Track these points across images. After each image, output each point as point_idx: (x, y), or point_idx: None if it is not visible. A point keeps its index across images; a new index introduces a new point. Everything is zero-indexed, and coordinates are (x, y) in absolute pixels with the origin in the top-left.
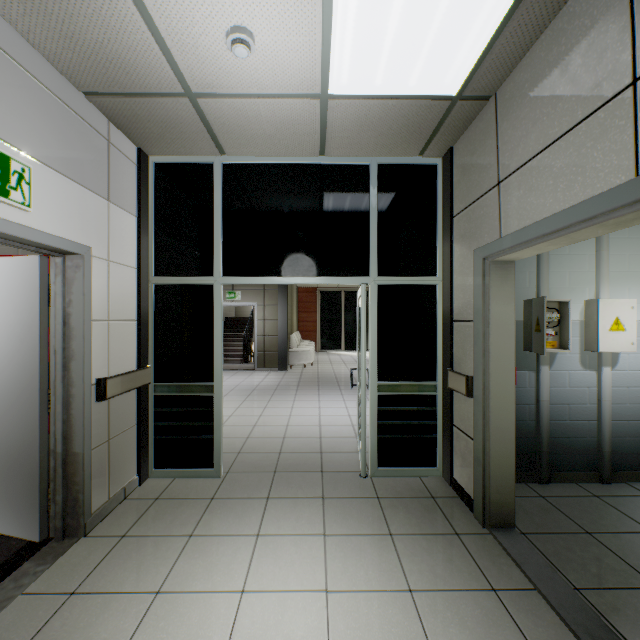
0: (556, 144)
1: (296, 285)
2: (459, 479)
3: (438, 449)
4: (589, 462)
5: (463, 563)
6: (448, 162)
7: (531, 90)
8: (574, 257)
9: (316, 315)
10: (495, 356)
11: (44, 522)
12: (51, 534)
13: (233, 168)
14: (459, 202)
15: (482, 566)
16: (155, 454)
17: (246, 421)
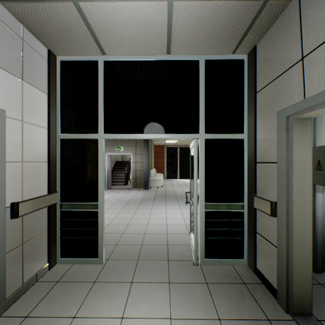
0: None
1: (153, 144)
2: (262, 271)
3: (245, 247)
4: None
5: None
6: (253, 56)
7: None
8: None
9: (164, 160)
10: (297, 188)
11: None
12: None
13: (110, 63)
14: (262, 81)
15: None
16: (61, 248)
17: (123, 222)
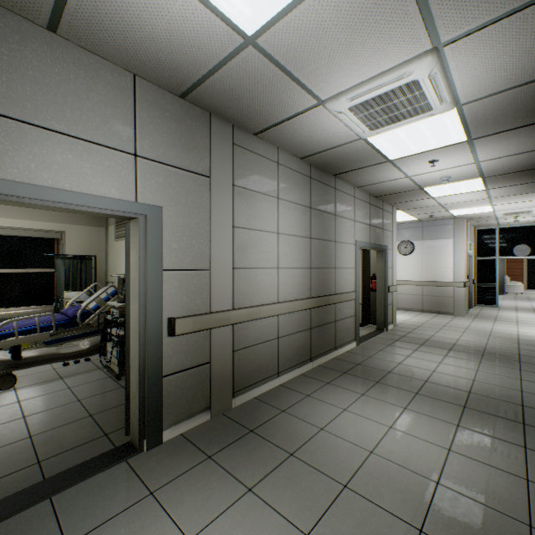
0: None
1: None
2: None
3: None
4: None
5: None
6: None
7: None
8: None
9: (522, 264)
10: None
11: None
12: None
13: (501, 229)
14: None
15: None
16: (476, 300)
17: None
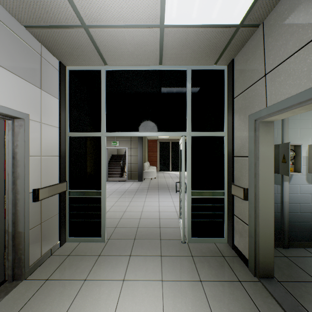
0: (309, 44)
1: (147, 138)
2: (238, 246)
3: (225, 228)
4: (311, 236)
5: (245, 302)
6: (231, 67)
7: (289, 14)
8: (303, 120)
9: (157, 153)
10: (262, 177)
11: (2, 271)
12: (6, 278)
13: (111, 72)
14: (238, 89)
15: (257, 304)
16: (69, 229)
17: (120, 209)
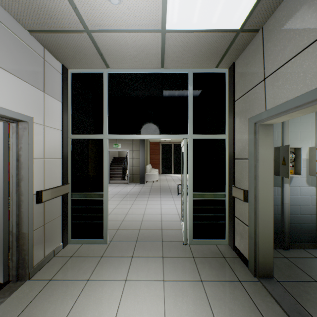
0: (305, 50)
1: (149, 141)
2: (239, 247)
3: (226, 229)
4: (311, 237)
5: (245, 301)
6: (232, 71)
7: (287, 21)
8: (303, 123)
9: (159, 156)
10: (261, 179)
11: (6, 272)
12: (10, 278)
13: (114, 75)
14: (239, 92)
15: (256, 303)
16: (72, 231)
17: (122, 211)
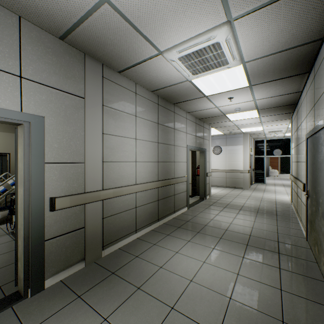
0: None
1: None
2: None
3: None
4: None
5: None
6: None
7: None
8: None
9: (277, 160)
10: None
11: None
12: None
13: (267, 140)
14: None
15: None
16: (254, 180)
17: None
